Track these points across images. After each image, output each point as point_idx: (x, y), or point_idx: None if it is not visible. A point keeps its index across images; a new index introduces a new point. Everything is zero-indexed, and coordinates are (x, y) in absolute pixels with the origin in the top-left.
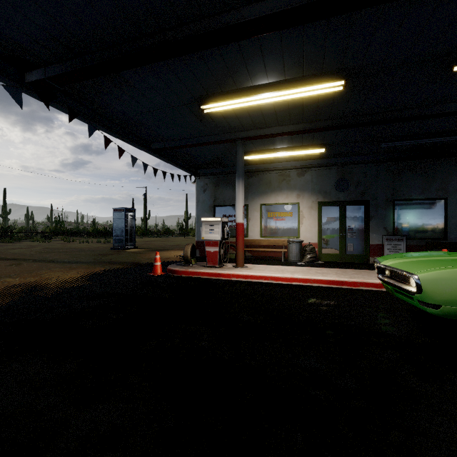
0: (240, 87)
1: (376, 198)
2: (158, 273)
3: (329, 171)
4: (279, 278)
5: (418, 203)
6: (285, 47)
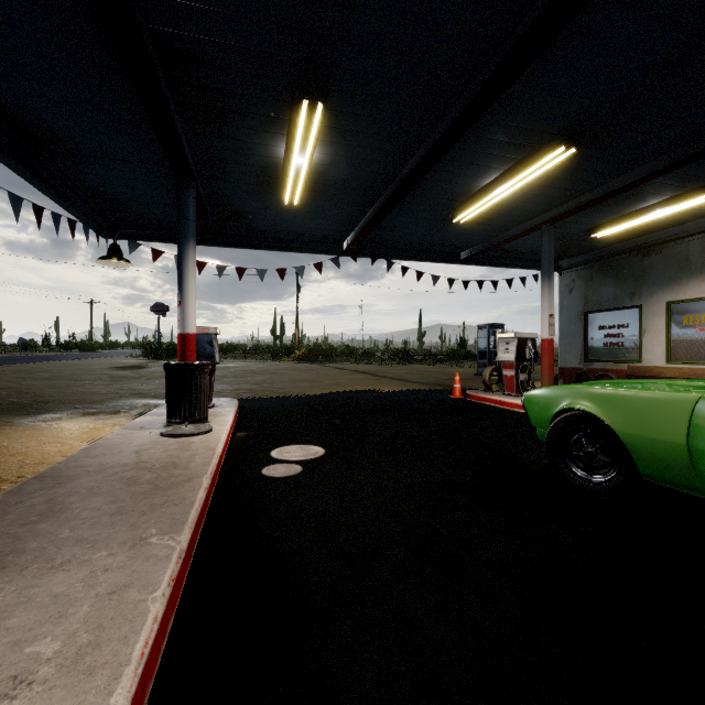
0: (474, 193)
1: None
2: (455, 395)
3: None
4: None
5: None
6: (466, 161)
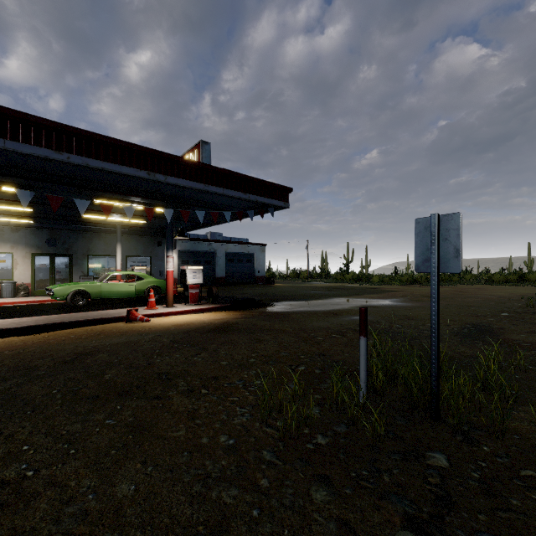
0: None
1: (77, 253)
2: None
3: (42, 232)
4: None
5: (102, 258)
6: None
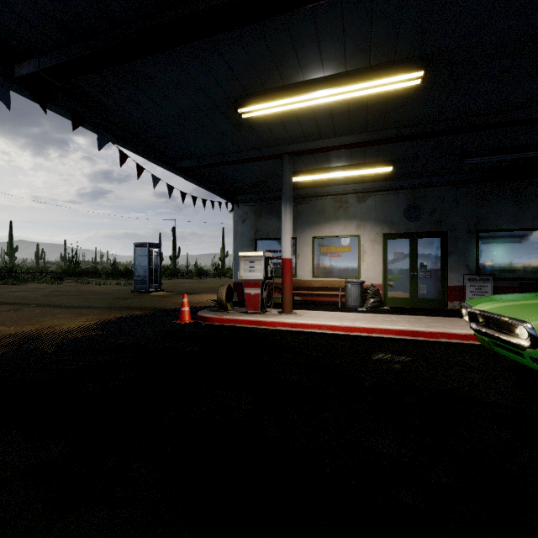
0: (288, 83)
1: (456, 229)
2: (185, 320)
3: (397, 196)
4: (337, 328)
5: (508, 235)
6: (348, 24)
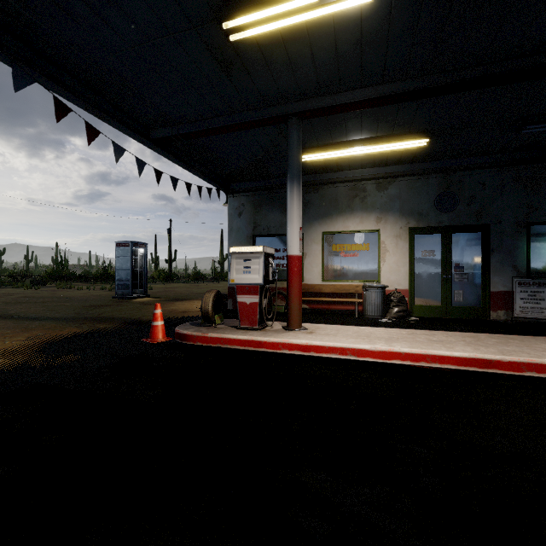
0: None
1: (500, 221)
2: (158, 338)
3: (426, 182)
4: (367, 352)
5: None
6: None
